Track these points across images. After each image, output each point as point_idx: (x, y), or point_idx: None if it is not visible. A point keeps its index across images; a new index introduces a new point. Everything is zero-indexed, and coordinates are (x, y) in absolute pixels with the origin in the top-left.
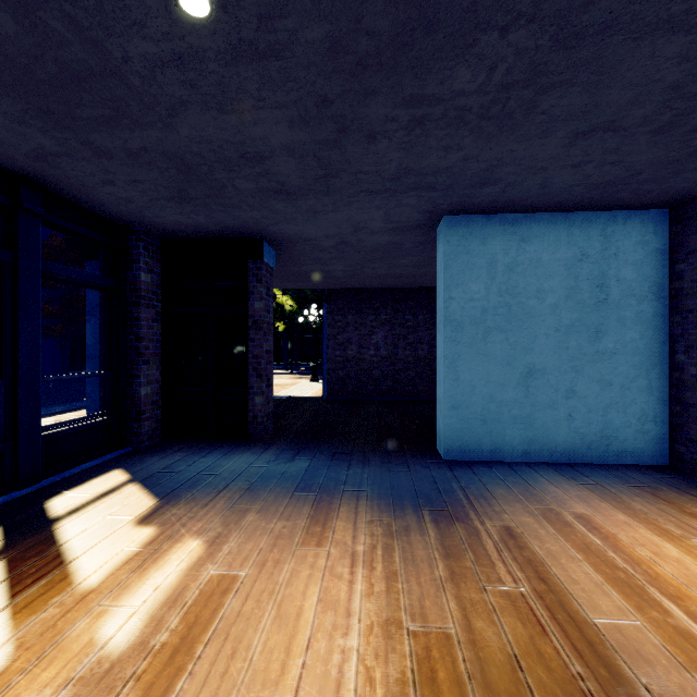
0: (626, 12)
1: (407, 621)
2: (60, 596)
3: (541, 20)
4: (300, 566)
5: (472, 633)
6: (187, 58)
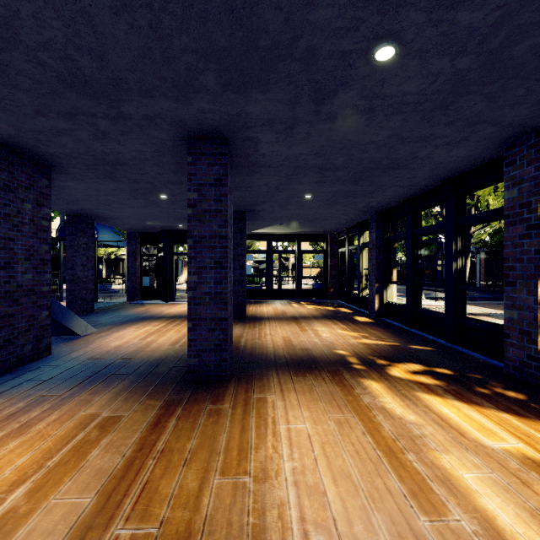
0: (77, 3)
1: (249, 482)
2: (538, 477)
3: (141, 4)
4: (371, 537)
5: (204, 477)
6: (447, 2)
